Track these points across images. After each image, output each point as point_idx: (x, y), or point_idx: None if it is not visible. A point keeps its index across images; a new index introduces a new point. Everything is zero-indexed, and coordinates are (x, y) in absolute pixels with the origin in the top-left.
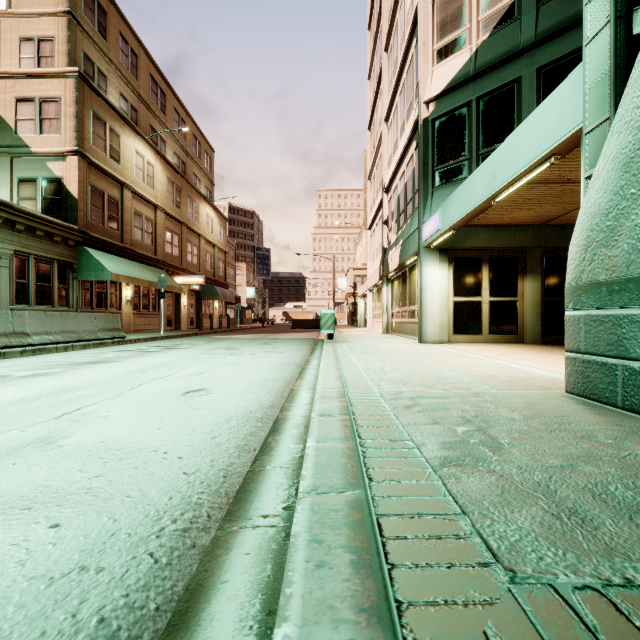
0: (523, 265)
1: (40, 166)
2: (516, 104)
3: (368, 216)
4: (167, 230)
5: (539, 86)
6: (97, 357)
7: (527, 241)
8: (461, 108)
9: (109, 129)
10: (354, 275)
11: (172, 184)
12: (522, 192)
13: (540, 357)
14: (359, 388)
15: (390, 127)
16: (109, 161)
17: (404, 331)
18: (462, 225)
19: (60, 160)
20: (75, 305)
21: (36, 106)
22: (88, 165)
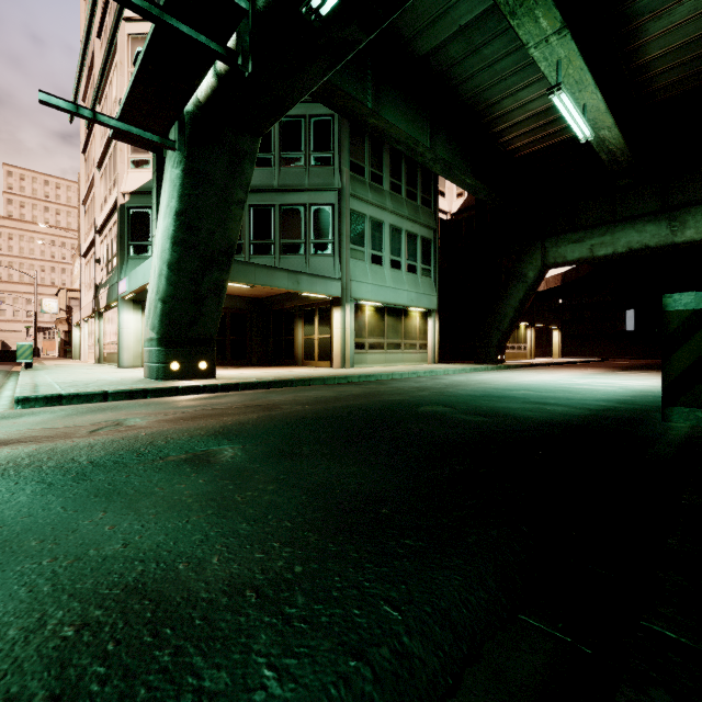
0: None
1: None
2: None
3: (83, 243)
4: None
5: None
6: None
7: None
8: (148, 208)
9: None
10: (69, 297)
11: None
12: None
13: None
14: (45, 382)
15: (102, 177)
16: None
17: (113, 360)
18: (140, 292)
19: None
20: None
21: None
22: None
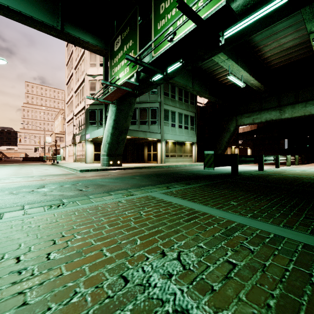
0: None
1: None
2: None
3: (66, 118)
4: None
5: None
6: None
7: None
8: (95, 109)
9: None
10: (56, 136)
11: None
12: None
13: None
14: (76, 167)
15: (76, 96)
16: None
17: (81, 161)
18: (94, 138)
19: None
20: None
21: None
22: None
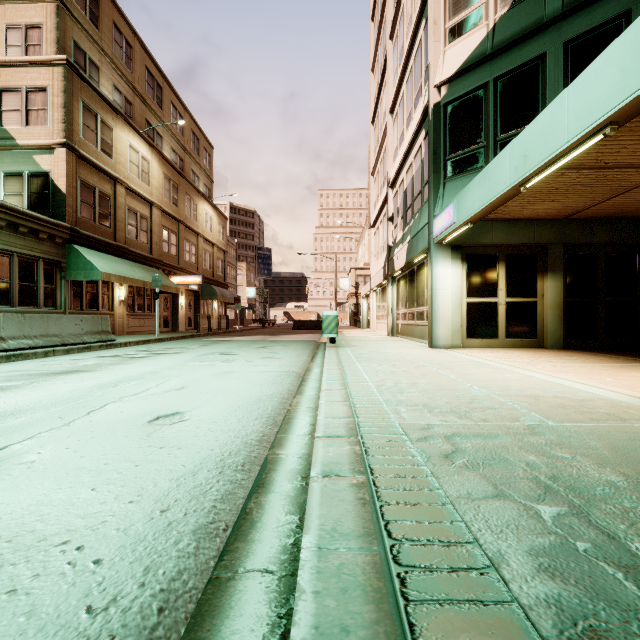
0: (543, 263)
1: (27, 159)
2: (540, 84)
3: (371, 213)
4: (163, 228)
5: (566, 62)
6: (74, 365)
7: (548, 237)
8: (476, 91)
9: (101, 121)
10: (356, 275)
11: (169, 181)
12: (549, 180)
13: (574, 367)
14: (373, 417)
15: (395, 118)
16: (101, 155)
17: (411, 334)
18: (481, 217)
19: (47, 153)
20: (63, 306)
21: (22, 96)
22: (78, 159)
